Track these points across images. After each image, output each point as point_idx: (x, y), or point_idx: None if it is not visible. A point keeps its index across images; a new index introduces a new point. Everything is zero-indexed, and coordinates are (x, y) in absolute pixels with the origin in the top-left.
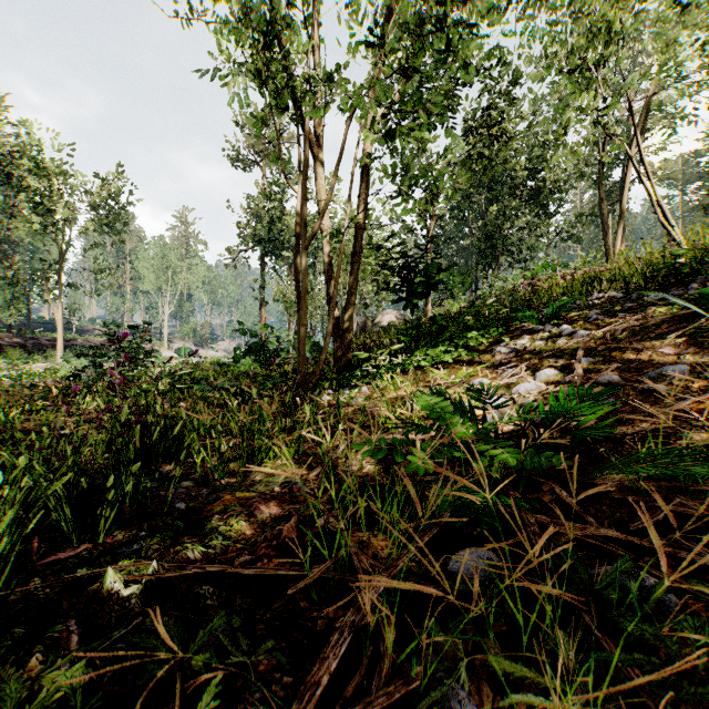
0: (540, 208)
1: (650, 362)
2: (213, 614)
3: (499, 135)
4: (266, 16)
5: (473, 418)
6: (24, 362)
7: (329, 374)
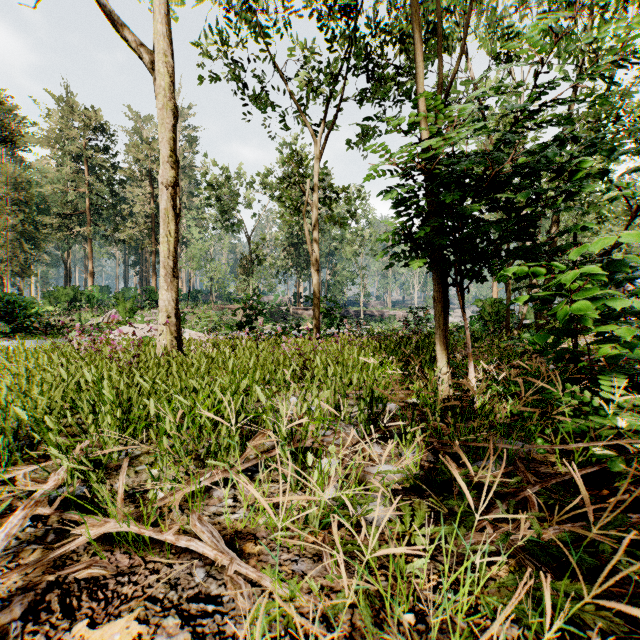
0: None
1: None
2: None
3: None
4: None
5: None
6: None
7: None
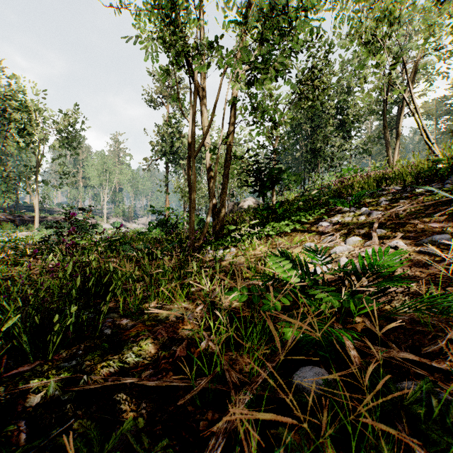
0: (345, 133)
1: (423, 233)
2: (125, 416)
3: (319, 85)
4: (168, 5)
5: (307, 271)
6: (14, 231)
7: (210, 240)
